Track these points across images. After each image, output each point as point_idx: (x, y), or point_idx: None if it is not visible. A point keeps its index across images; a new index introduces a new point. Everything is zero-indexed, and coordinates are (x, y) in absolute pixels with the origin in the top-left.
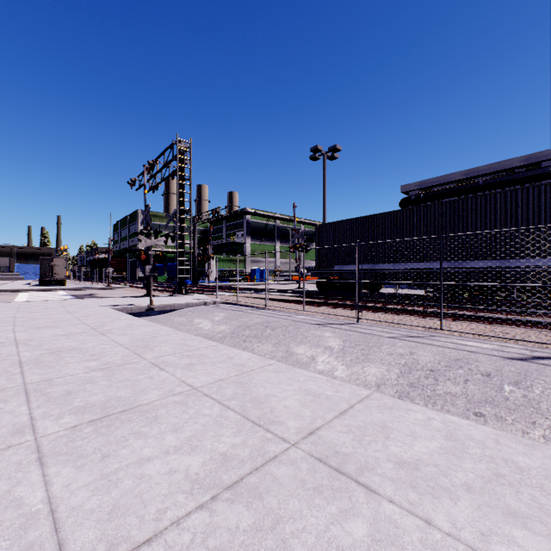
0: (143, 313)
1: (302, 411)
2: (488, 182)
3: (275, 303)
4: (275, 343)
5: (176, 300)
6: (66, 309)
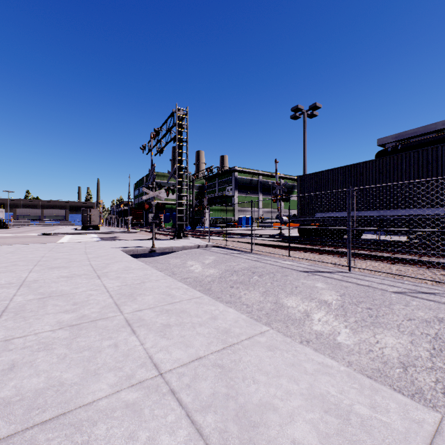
0: (147, 254)
1: None
2: None
3: (260, 248)
4: (262, 291)
5: (174, 243)
6: (86, 250)
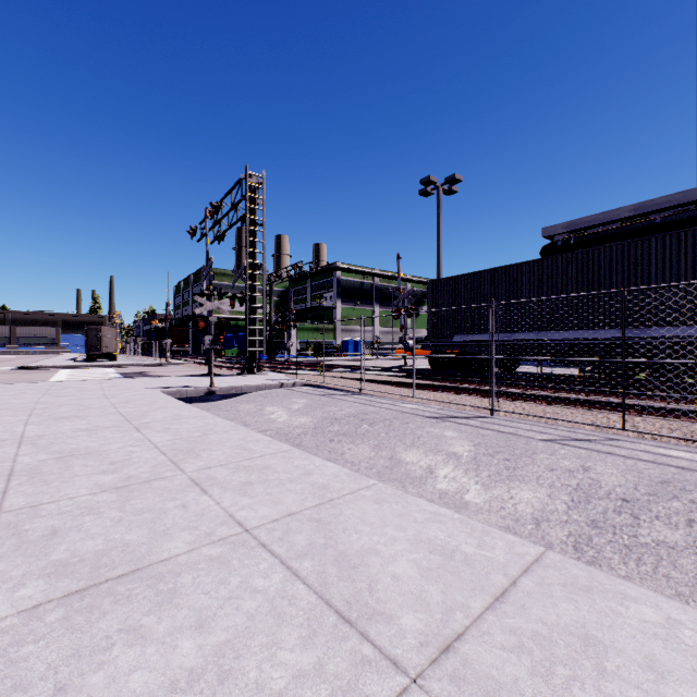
0: (202, 398)
1: (425, 591)
2: (669, 219)
3: (373, 386)
4: (374, 444)
5: (244, 381)
6: (104, 392)
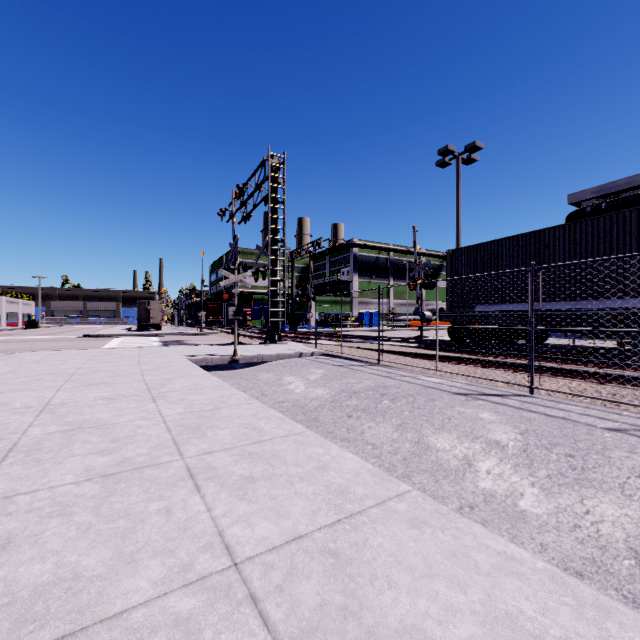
0: (227, 365)
1: None
2: None
3: (391, 357)
4: (396, 424)
5: (265, 350)
6: (140, 359)
